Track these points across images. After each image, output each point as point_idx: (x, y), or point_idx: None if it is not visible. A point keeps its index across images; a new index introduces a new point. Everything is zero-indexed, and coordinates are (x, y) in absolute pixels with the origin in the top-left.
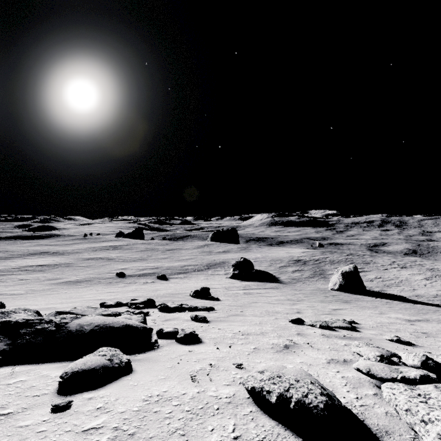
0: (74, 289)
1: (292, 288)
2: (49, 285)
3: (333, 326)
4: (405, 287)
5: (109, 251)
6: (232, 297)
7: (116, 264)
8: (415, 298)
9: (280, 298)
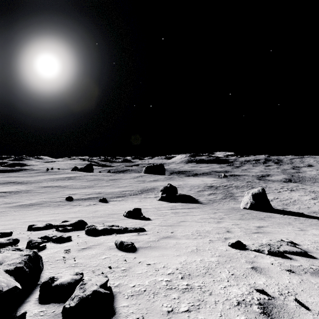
0: (24, 211)
1: (211, 207)
2: (3, 208)
3: (282, 251)
4: (300, 205)
5: (65, 180)
6: (161, 216)
7: (68, 190)
8: (314, 214)
9: (204, 217)
